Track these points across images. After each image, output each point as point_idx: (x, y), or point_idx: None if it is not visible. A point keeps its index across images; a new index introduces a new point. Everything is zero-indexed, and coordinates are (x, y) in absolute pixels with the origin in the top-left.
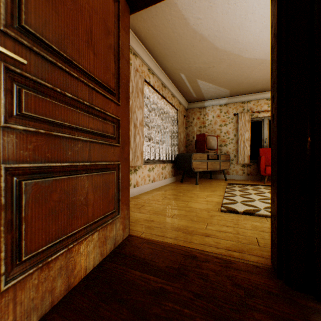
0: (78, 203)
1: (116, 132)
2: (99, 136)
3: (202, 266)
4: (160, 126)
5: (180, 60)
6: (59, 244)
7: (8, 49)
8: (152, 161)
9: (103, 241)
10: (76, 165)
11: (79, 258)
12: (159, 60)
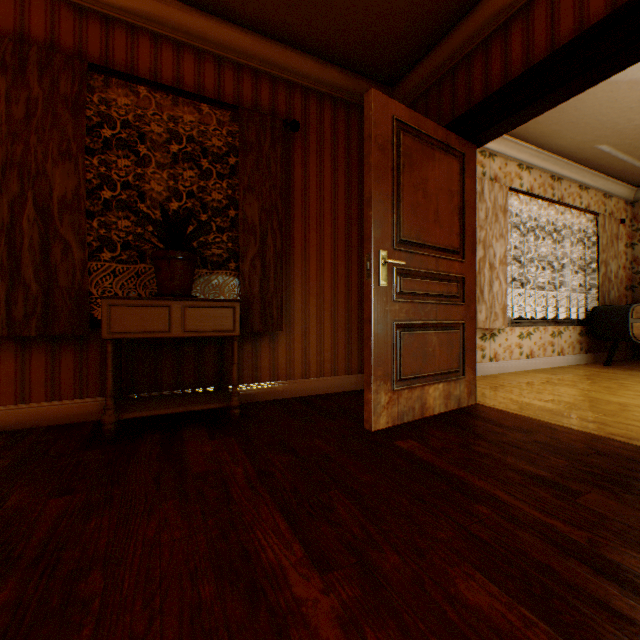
0: (428, 353)
1: (459, 290)
2: (443, 298)
3: (557, 433)
4: (546, 256)
5: (588, 128)
6: (416, 379)
7: (395, 257)
8: (528, 321)
9: (446, 395)
10: (426, 323)
11: (428, 397)
12: (540, 143)
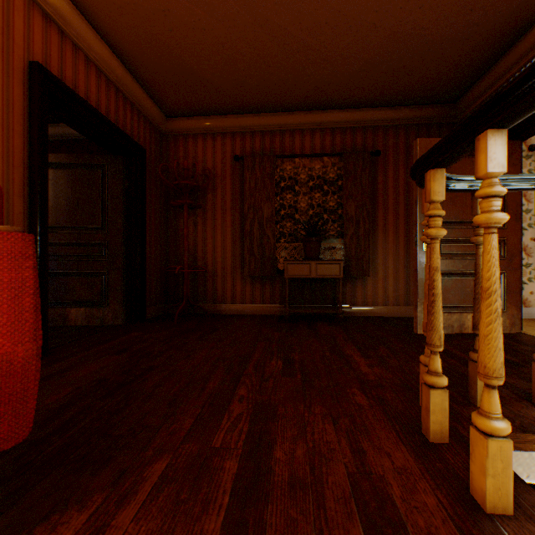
0: (465, 292)
1: (499, 249)
2: None
3: None
4: None
5: None
6: (454, 308)
7: None
8: None
9: None
10: (464, 272)
11: (466, 321)
12: None
